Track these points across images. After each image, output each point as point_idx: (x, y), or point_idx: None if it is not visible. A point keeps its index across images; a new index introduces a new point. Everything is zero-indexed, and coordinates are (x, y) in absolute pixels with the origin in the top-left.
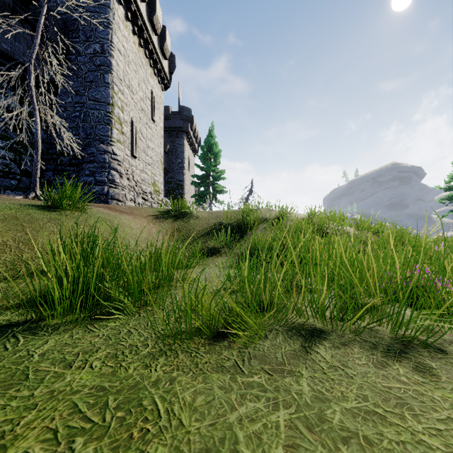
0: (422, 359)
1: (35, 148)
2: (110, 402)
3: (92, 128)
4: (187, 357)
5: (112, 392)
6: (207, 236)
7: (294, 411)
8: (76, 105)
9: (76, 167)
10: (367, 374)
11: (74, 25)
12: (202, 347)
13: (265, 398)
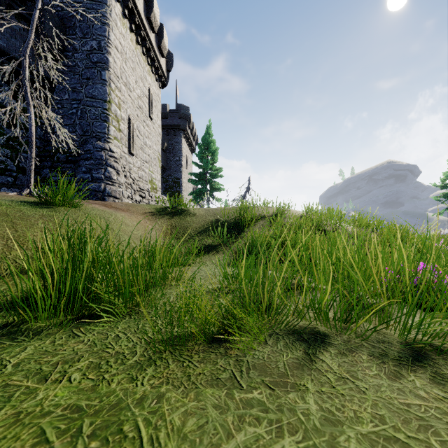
0: (438, 369)
1: (29, 144)
2: (84, 427)
3: (89, 125)
4: (179, 367)
5: (89, 413)
6: (204, 233)
7: (301, 438)
8: (72, 102)
9: (72, 164)
10: (380, 388)
11: (71, 21)
12: (196, 354)
13: (266, 420)
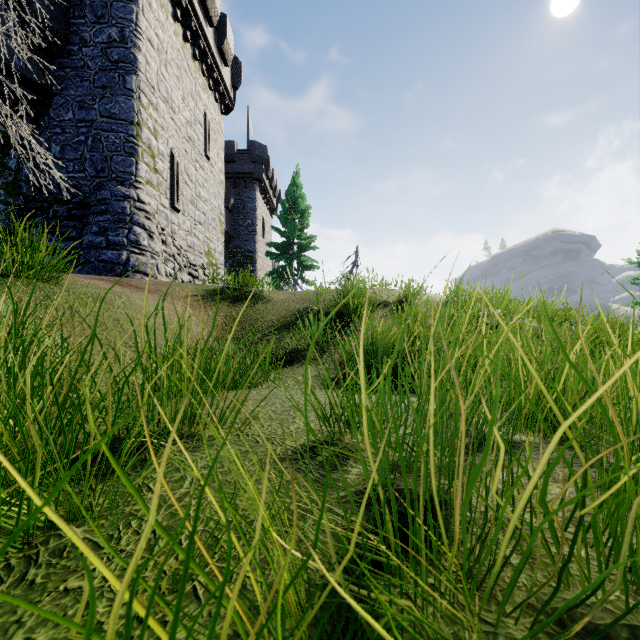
0: None
1: None
2: None
3: (105, 161)
4: None
5: None
6: (286, 330)
7: None
8: (79, 125)
9: (78, 221)
10: None
11: None
12: None
13: None
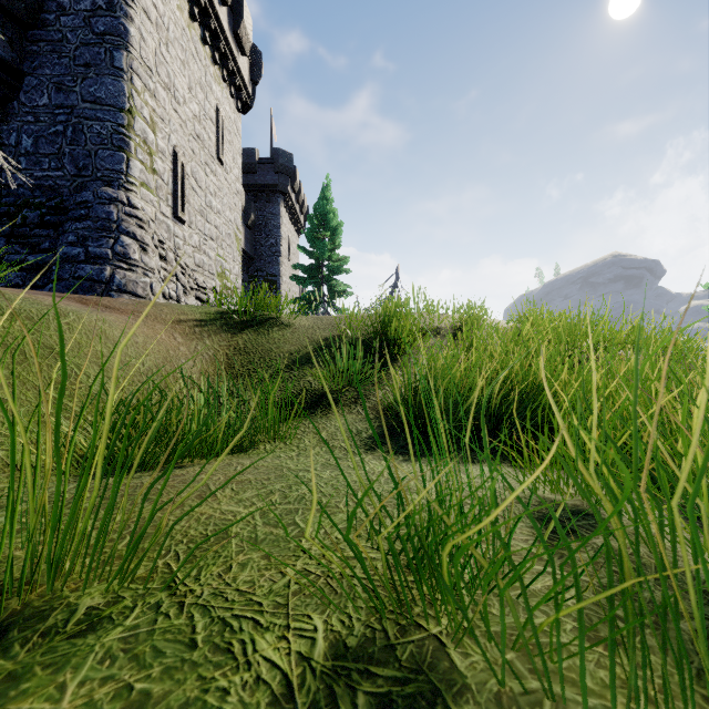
0: None
1: None
2: None
3: (89, 156)
4: None
5: None
6: (307, 365)
7: None
8: (57, 112)
9: (52, 229)
10: None
11: None
12: None
13: None
